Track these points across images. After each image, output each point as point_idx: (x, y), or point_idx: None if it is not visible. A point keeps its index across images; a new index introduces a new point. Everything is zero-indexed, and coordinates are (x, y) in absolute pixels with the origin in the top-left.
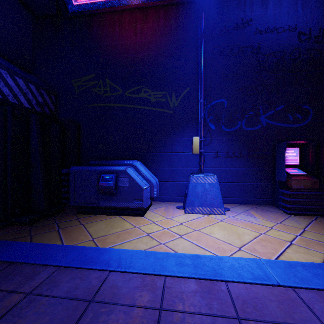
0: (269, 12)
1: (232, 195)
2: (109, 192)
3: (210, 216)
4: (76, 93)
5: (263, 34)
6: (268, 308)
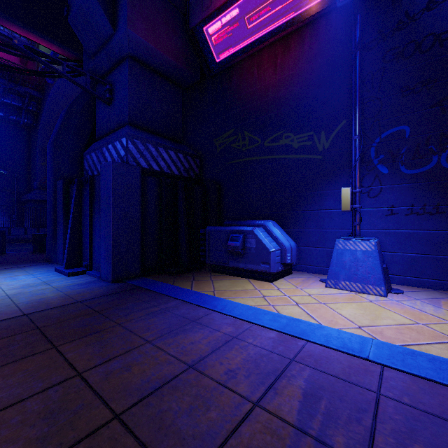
0: None
1: (419, 274)
2: (237, 253)
3: (359, 294)
4: (218, 152)
5: None
6: (330, 365)
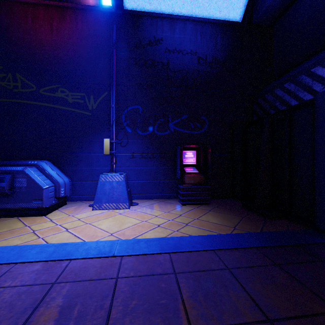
0: (176, 35)
1: (146, 192)
2: (2, 193)
3: (114, 211)
4: None
5: (171, 53)
6: (87, 272)
